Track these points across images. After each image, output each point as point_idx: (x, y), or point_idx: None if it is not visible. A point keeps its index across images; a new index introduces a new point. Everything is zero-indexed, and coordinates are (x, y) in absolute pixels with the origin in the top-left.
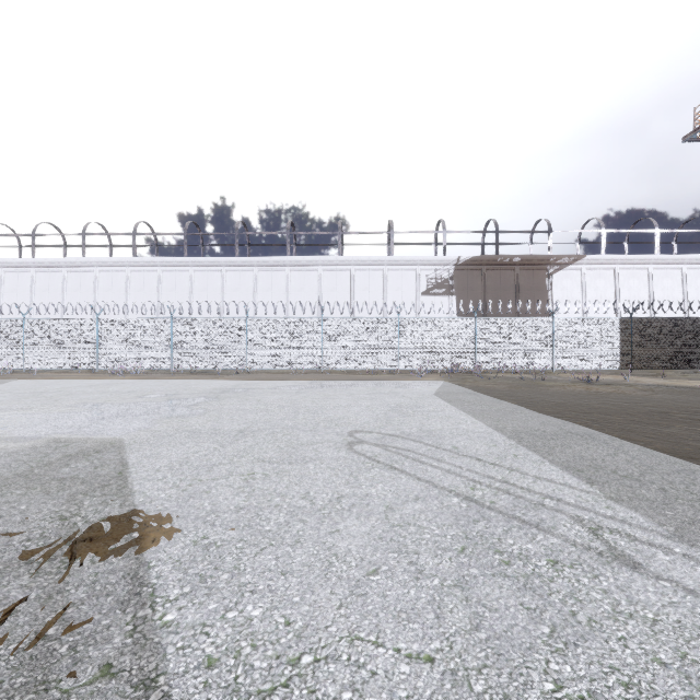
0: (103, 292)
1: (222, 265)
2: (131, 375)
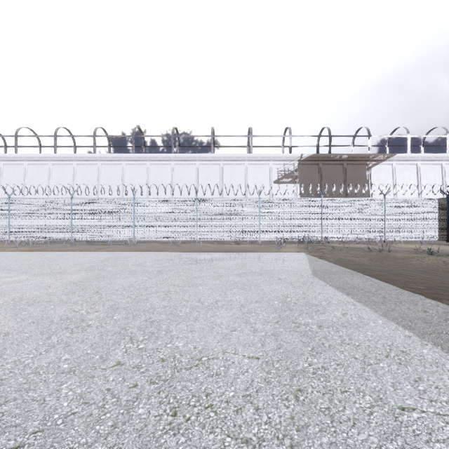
0: (31, 180)
1: (122, 160)
2: (30, 246)
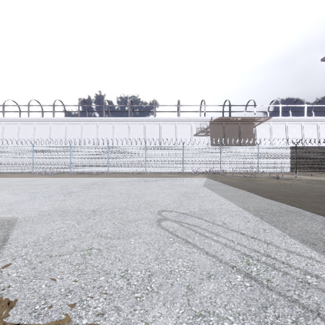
0: (38, 134)
1: (97, 121)
2: (49, 175)
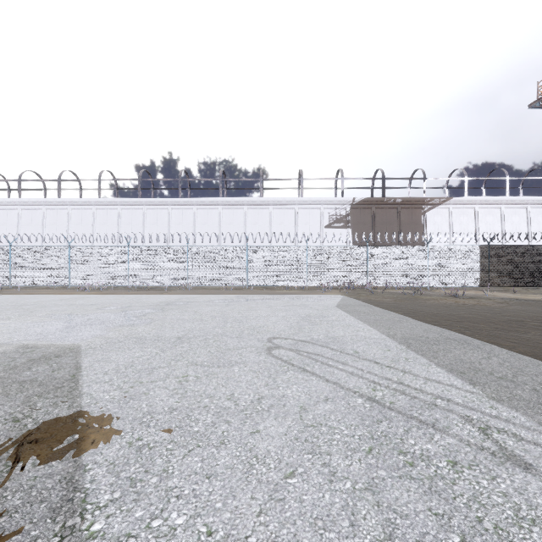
0: (74, 225)
1: (168, 204)
2: (96, 291)
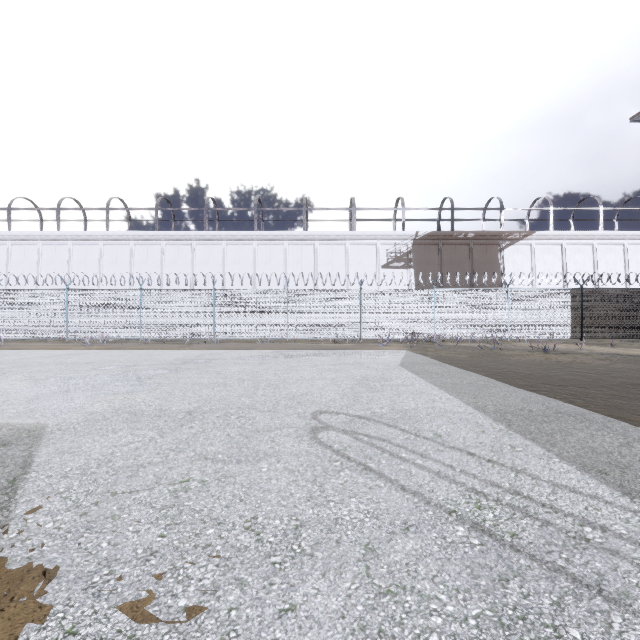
0: (77, 264)
1: (192, 239)
2: (99, 345)
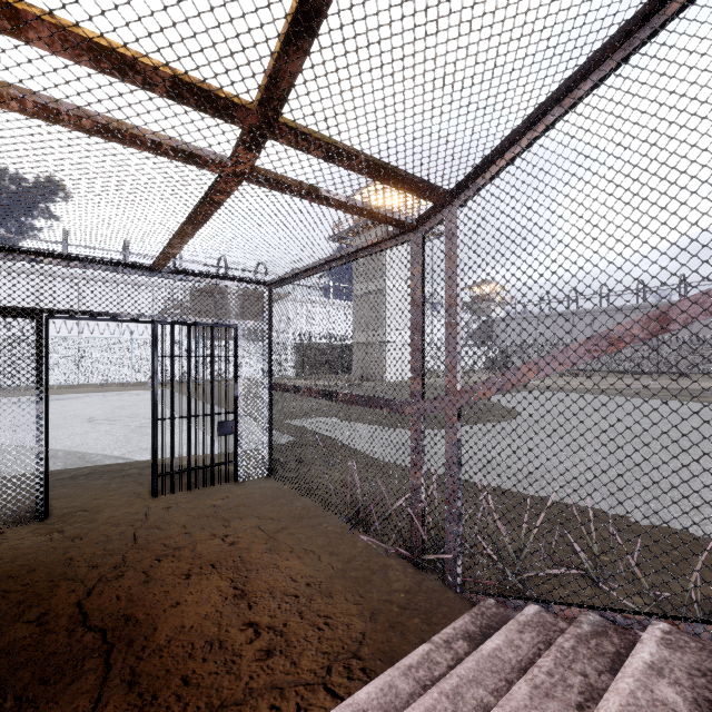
0: None
1: None
2: None
